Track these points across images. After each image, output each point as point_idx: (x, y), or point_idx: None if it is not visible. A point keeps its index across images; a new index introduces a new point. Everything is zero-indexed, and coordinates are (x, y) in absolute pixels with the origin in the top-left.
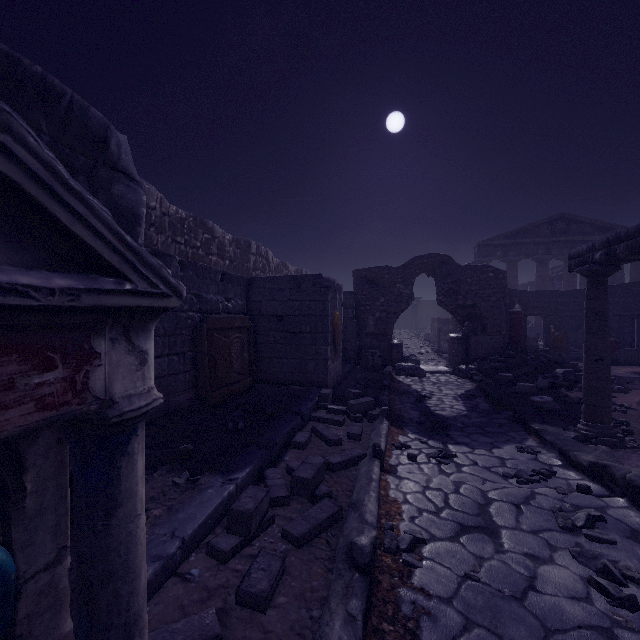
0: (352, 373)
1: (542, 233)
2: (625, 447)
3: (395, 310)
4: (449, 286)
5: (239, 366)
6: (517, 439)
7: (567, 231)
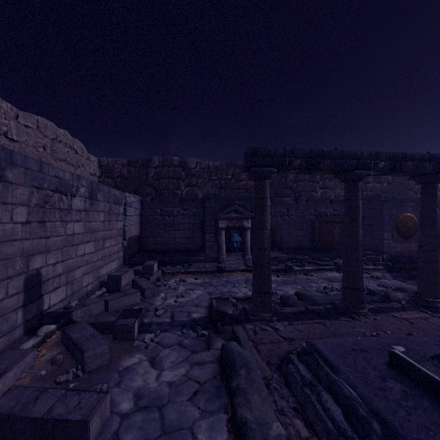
0: None
1: None
2: None
3: None
4: None
5: (340, 238)
6: None
7: None
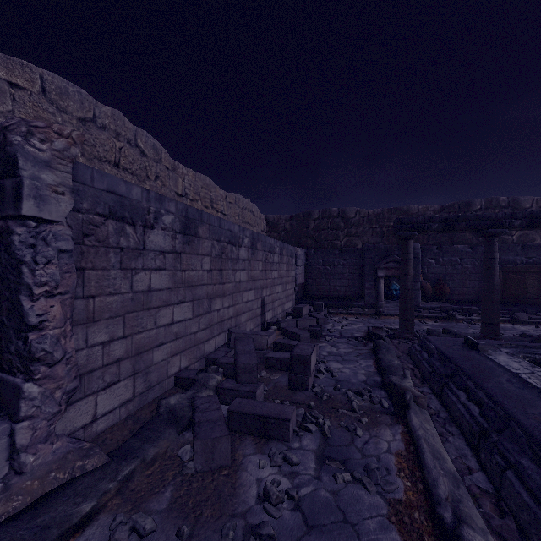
0: None
1: None
2: None
3: None
4: None
5: (536, 291)
6: None
7: None
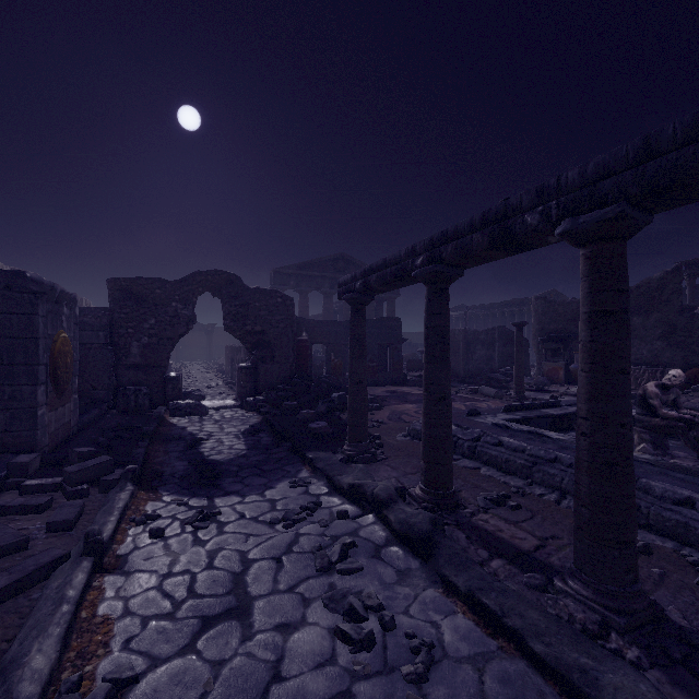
0: (100, 421)
1: (328, 269)
2: (377, 460)
3: (171, 335)
4: (237, 309)
5: None
6: (292, 473)
7: (346, 270)
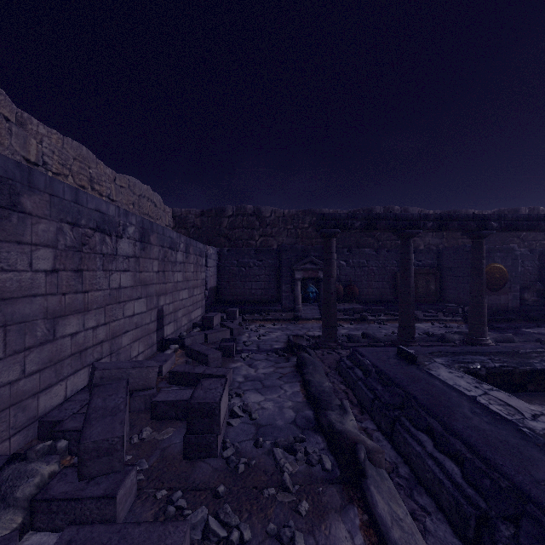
0: None
1: None
2: None
3: None
4: None
5: (424, 291)
6: None
7: None
